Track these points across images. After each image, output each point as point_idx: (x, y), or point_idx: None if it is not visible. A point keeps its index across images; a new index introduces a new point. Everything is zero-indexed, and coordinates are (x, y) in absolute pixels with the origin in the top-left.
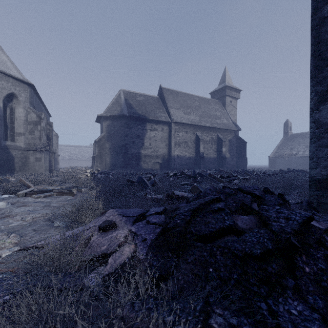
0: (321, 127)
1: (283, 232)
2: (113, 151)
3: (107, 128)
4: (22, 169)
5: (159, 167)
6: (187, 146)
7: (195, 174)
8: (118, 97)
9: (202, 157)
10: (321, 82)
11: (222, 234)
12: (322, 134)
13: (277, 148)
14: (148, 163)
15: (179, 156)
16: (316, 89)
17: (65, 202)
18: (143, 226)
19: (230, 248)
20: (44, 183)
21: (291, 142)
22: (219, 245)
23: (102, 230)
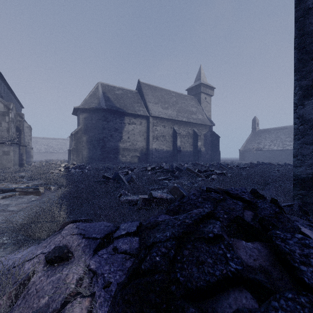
0: (305, 124)
1: None
2: (90, 144)
3: (84, 121)
4: None
5: (137, 160)
6: (165, 140)
7: (173, 168)
8: (95, 90)
9: (179, 151)
10: (305, 76)
11: (226, 286)
12: (307, 130)
13: (246, 142)
14: (127, 157)
15: (157, 150)
16: (301, 84)
17: (27, 204)
18: (107, 257)
19: None
20: (7, 180)
21: (258, 137)
22: None
23: (49, 263)
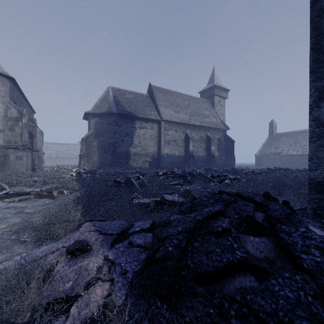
0: (321, 126)
1: (323, 274)
2: (101, 149)
3: (95, 125)
4: (1, 169)
5: (148, 165)
6: (176, 145)
7: (185, 173)
8: (106, 94)
9: (192, 156)
10: (321, 77)
11: (232, 272)
12: (323, 133)
13: (262, 147)
14: (138, 162)
15: (168, 154)
16: (317, 85)
17: (42, 206)
18: (124, 250)
19: (252, 306)
20: (22, 184)
21: (276, 141)
22: (232, 297)
23: (70, 255)
